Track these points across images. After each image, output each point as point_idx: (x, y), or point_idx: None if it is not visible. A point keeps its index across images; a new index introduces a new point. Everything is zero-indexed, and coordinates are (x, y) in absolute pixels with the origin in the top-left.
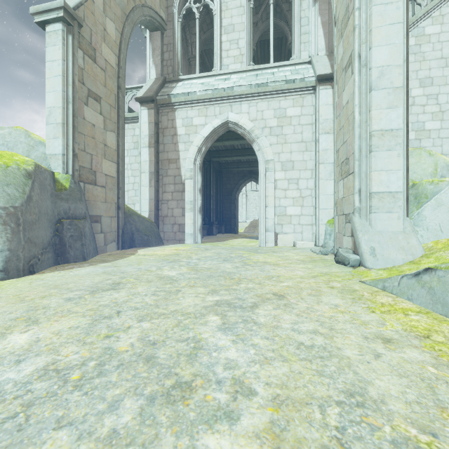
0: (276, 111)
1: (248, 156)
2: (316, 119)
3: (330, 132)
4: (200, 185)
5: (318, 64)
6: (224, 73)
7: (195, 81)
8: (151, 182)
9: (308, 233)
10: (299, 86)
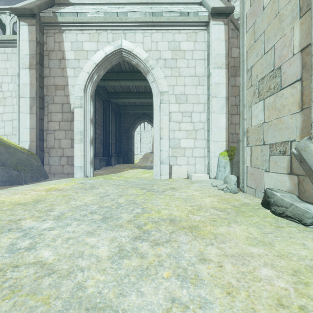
0: (171, 44)
1: (142, 98)
2: (210, 53)
3: (222, 67)
4: (92, 115)
5: (211, 1)
6: (118, 2)
7: (87, 6)
8: (33, 108)
9: (200, 165)
10: (193, 20)
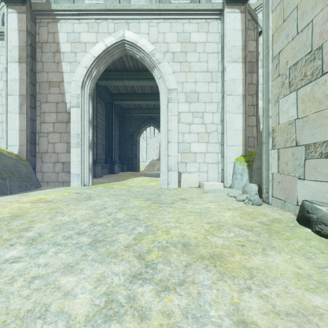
0: (180, 35)
1: (148, 100)
2: (224, 45)
3: (239, 61)
4: (91, 116)
5: None
6: None
7: None
8: (23, 107)
9: (213, 173)
10: (205, 7)
